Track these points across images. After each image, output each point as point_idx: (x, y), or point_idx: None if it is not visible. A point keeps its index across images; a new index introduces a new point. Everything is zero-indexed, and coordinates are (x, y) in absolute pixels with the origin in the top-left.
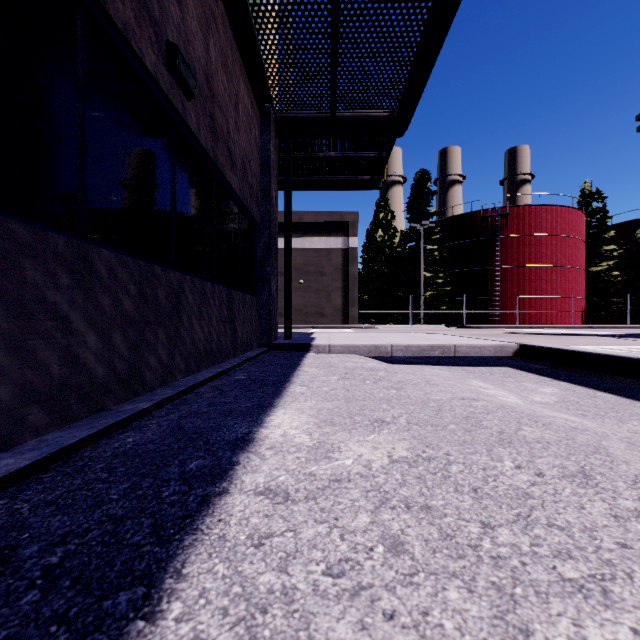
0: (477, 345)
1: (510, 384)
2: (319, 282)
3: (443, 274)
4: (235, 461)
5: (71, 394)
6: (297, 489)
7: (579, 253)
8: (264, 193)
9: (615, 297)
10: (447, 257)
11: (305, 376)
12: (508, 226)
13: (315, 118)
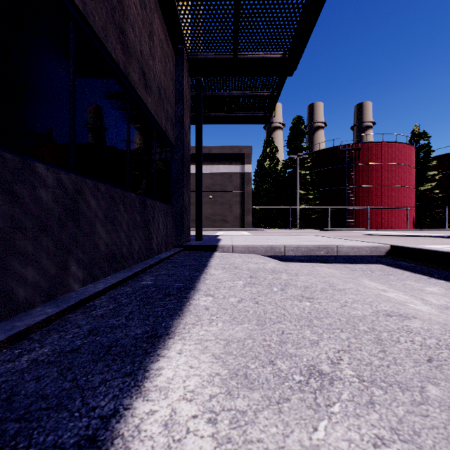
0: (356, 246)
1: (395, 282)
2: (223, 197)
3: (313, 192)
4: None
5: None
6: None
7: (411, 177)
8: (178, 119)
9: (436, 208)
10: (316, 179)
11: (211, 281)
12: (360, 157)
13: (221, 59)
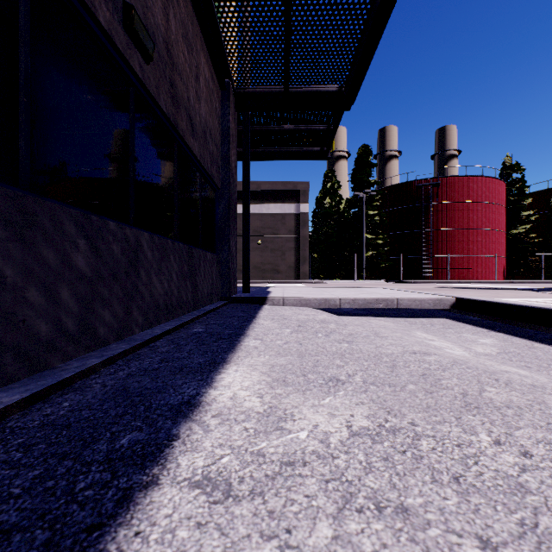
0: (418, 298)
1: (451, 335)
2: (275, 243)
3: (383, 236)
4: (174, 434)
5: (5, 354)
6: (241, 478)
7: (501, 218)
8: (224, 160)
9: (532, 256)
10: (386, 221)
11: (260, 329)
12: (439, 194)
13: (270, 93)
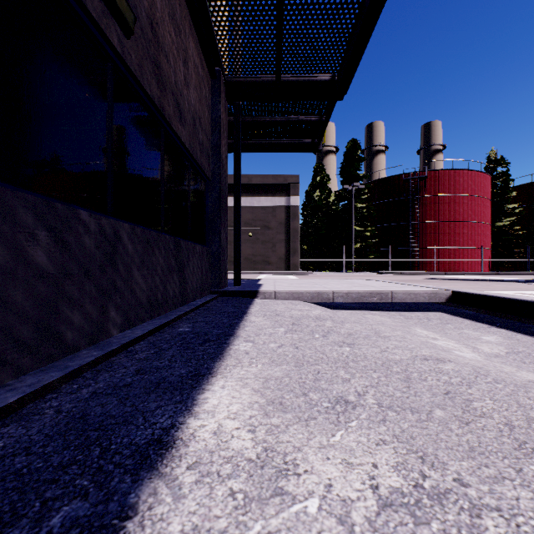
0: (413, 292)
1: (451, 331)
2: (265, 235)
3: (371, 228)
4: (131, 504)
5: None
6: None
7: (486, 210)
8: (214, 150)
9: (516, 248)
10: (374, 214)
11: (251, 328)
12: (426, 187)
13: (262, 82)
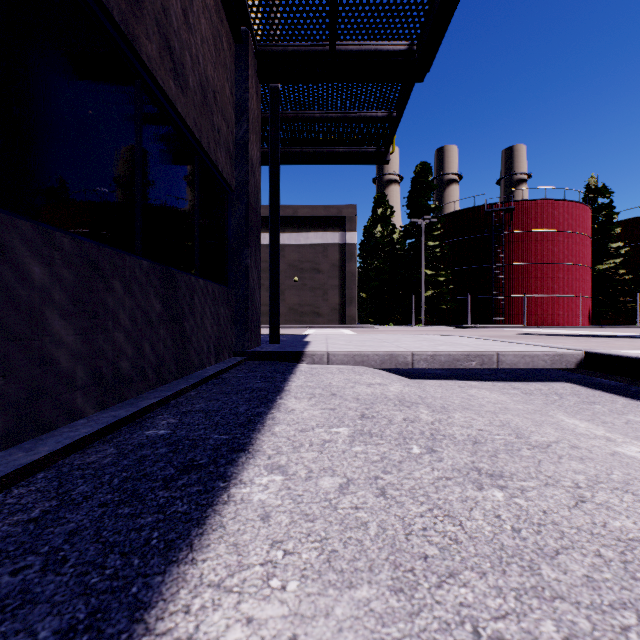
0: (528, 353)
1: (611, 419)
2: (315, 280)
3: (445, 272)
4: None
5: None
6: None
7: (586, 250)
8: (240, 147)
9: (622, 296)
10: (449, 254)
11: (286, 426)
12: (513, 221)
13: (309, 52)
